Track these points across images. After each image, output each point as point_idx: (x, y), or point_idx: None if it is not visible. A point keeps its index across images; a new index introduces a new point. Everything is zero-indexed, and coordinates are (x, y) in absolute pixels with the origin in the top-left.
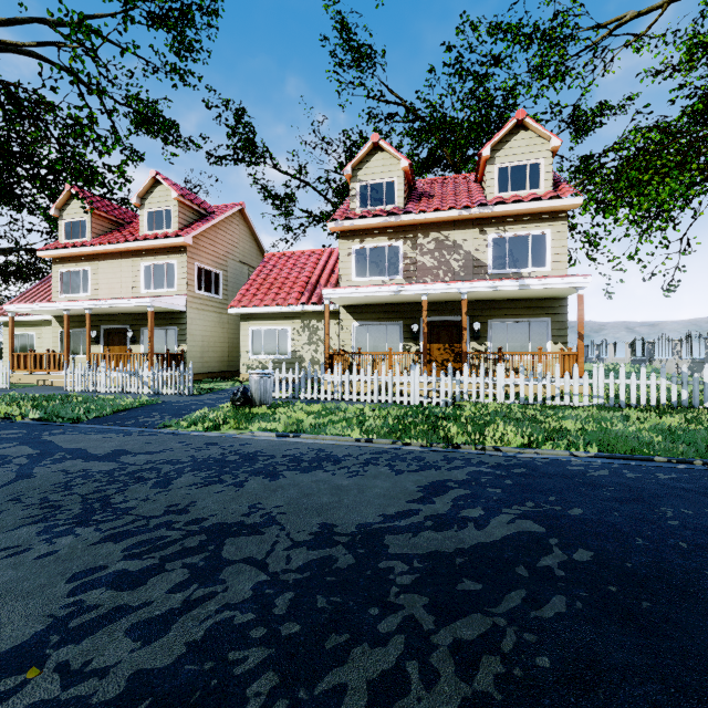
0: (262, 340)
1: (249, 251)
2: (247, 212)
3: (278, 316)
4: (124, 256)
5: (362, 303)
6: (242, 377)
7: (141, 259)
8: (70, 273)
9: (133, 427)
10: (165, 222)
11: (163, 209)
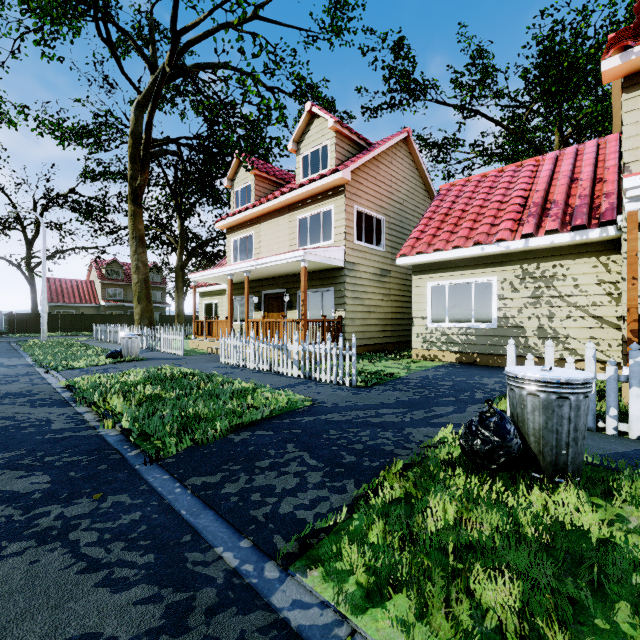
0: (446, 300)
1: (414, 192)
2: (413, 142)
3: (473, 263)
4: (281, 212)
5: None
6: (415, 354)
7: (296, 212)
8: (239, 241)
9: (226, 523)
10: (320, 163)
11: (318, 147)
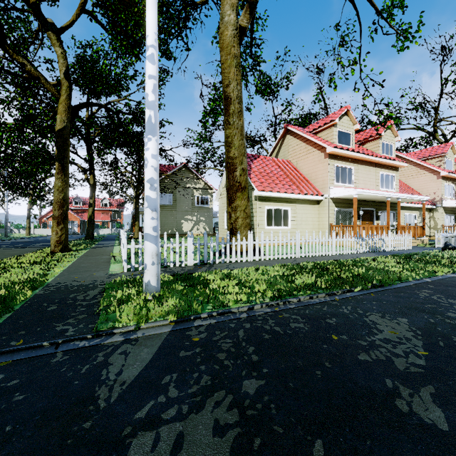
0: (407, 220)
1: None
2: None
3: (413, 209)
4: (372, 165)
5: (449, 207)
6: None
7: (380, 169)
8: (340, 168)
9: None
10: (389, 151)
11: (389, 143)
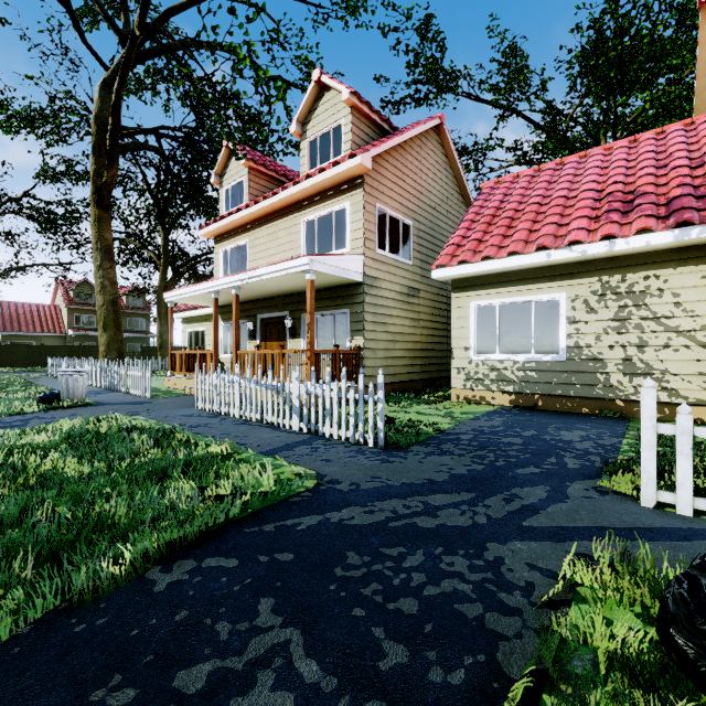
0: (497, 325)
1: (447, 195)
2: (446, 131)
3: (533, 276)
4: (282, 214)
5: None
6: (456, 395)
7: (301, 213)
8: (229, 252)
9: None
10: (332, 148)
11: (329, 129)
